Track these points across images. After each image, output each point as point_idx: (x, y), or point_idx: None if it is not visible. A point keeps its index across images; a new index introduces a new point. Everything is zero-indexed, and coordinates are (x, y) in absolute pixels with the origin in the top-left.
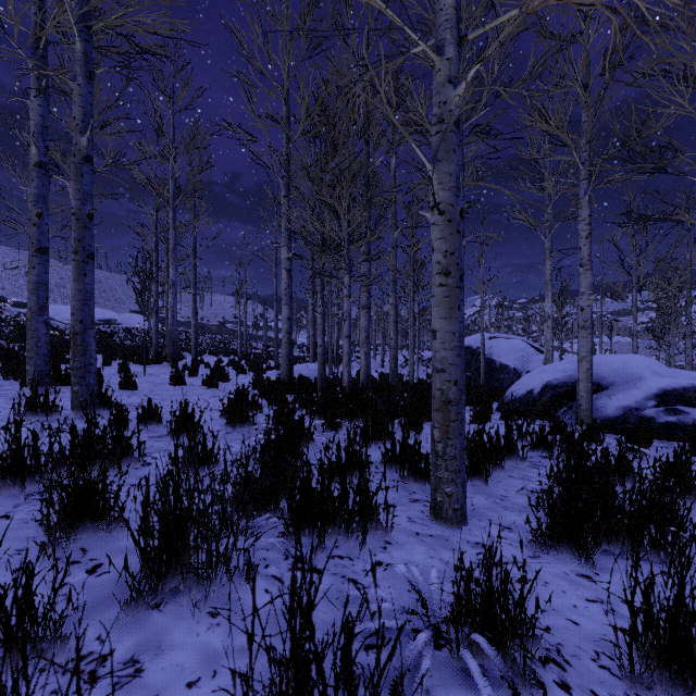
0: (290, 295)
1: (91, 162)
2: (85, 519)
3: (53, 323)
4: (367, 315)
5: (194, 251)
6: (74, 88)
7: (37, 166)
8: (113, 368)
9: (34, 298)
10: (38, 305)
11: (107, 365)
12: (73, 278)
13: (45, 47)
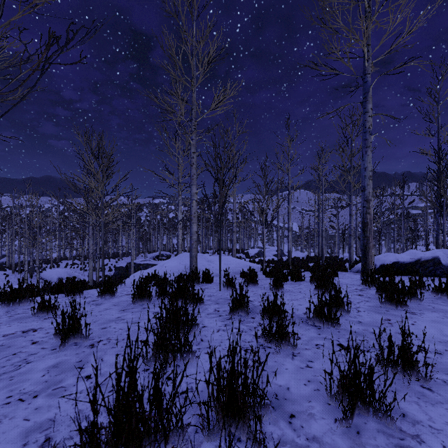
0: None
1: None
2: None
3: None
4: None
5: None
6: None
7: None
8: None
9: None
10: None
11: None
12: None
13: None
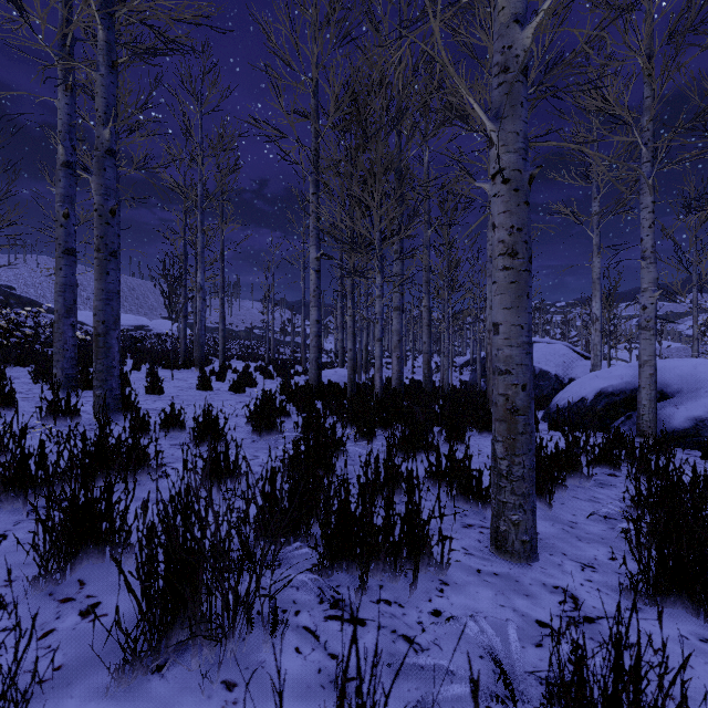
0: (319, 296)
1: (114, 156)
2: (86, 543)
3: (89, 329)
4: (399, 318)
5: (221, 255)
6: (96, 79)
7: (64, 166)
8: (142, 372)
9: (61, 300)
10: (65, 307)
11: (136, 370)
12: (95, 277)
13: (71, 44)
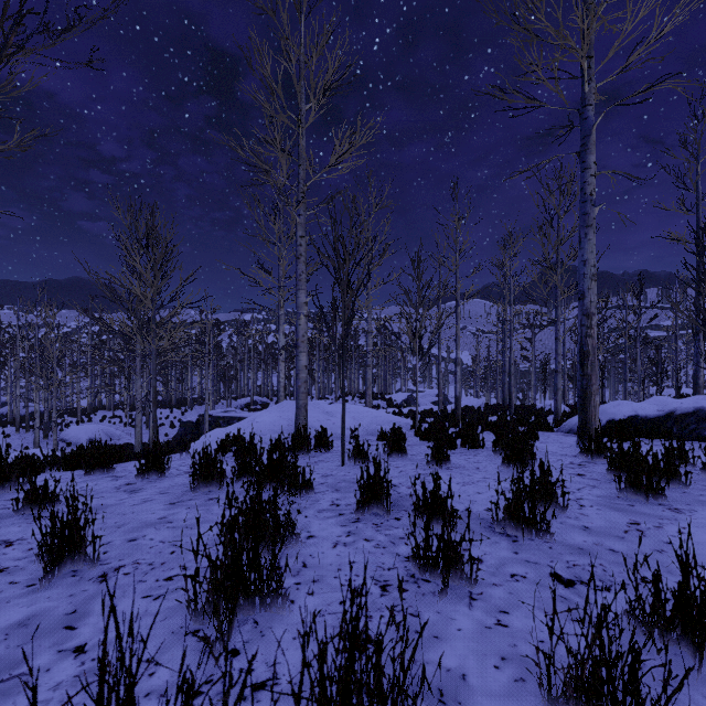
0: None
1: None
2: None
3: None
4: None
5: None
6: None
7: None
8: None
9: None
10: None
11: None
12: None
13: None
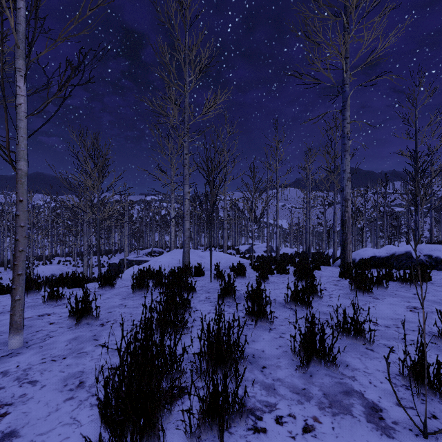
0: None
1: None
2: None
3: None
4: None
5: None
6: None
7: None
8: None
9: None
10: None
11: None
12: None
13: None
